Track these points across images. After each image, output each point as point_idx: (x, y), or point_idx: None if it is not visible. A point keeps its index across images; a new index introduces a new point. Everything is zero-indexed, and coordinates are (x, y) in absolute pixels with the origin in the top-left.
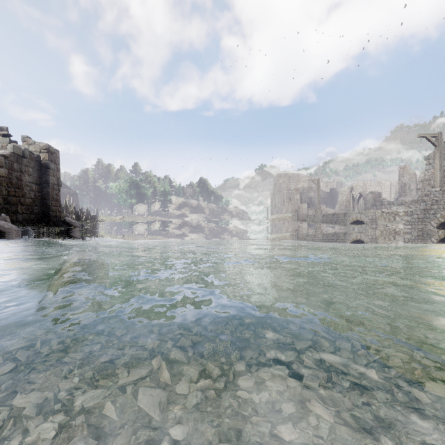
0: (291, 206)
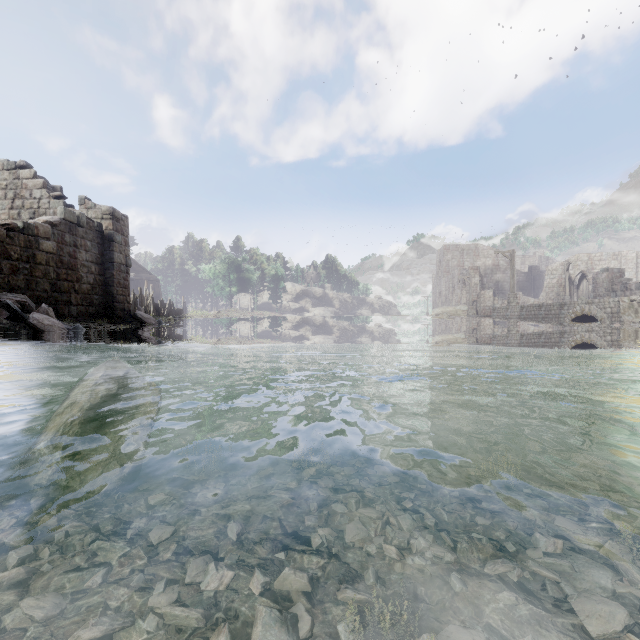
0: (466, 295)
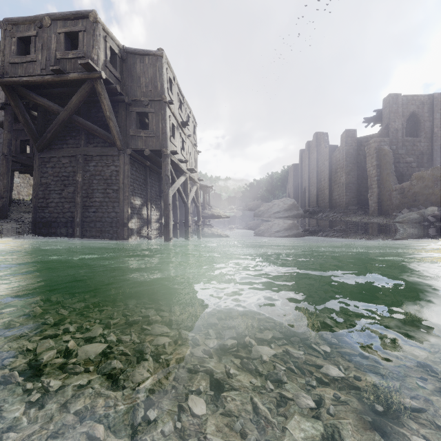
0: None
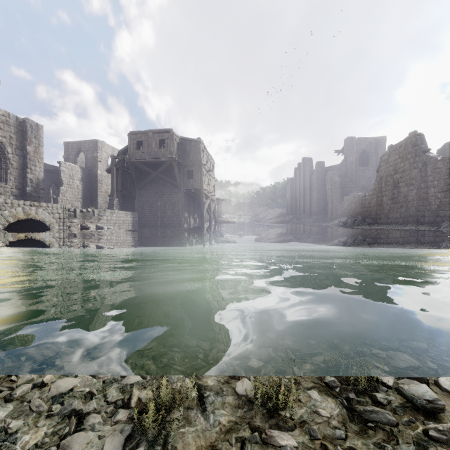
0: None
